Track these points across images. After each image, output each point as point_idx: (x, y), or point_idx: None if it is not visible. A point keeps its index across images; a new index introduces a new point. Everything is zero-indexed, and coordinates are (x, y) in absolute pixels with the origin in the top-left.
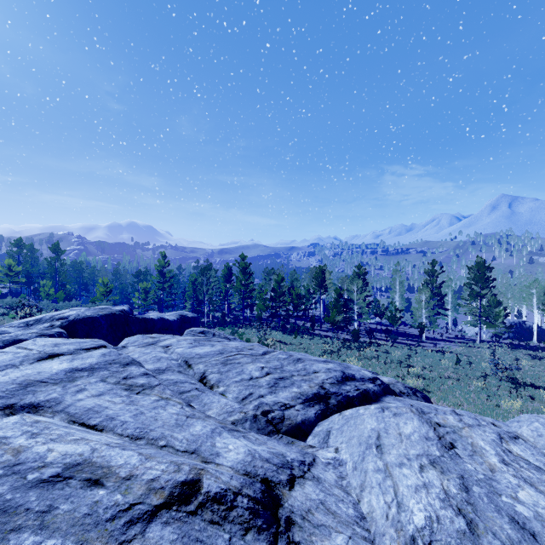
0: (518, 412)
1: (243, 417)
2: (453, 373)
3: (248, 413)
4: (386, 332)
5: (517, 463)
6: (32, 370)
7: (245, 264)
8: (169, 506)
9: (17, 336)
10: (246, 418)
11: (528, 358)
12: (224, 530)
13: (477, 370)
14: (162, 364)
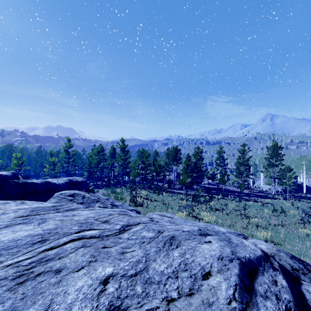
0: None
1: None
2: (276, 220)
3: None
4: (217, 189)
5: None
6: None
7: (124, 145)
8: None
9: None
10: None
11: None
12: None
13: (288, 216)
14: None
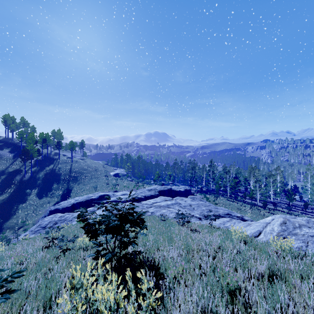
0: None
1: (200, 214)
2: None
3: (201, 214)
4: (288, 205)
5: (233, 223)
6: (166, 202)
7: (211, 166)
8: (191, 216)
9: (150, 194)
10: (200, 214)
11: None
12: (196, 218)
13: None
14: (185, 204)
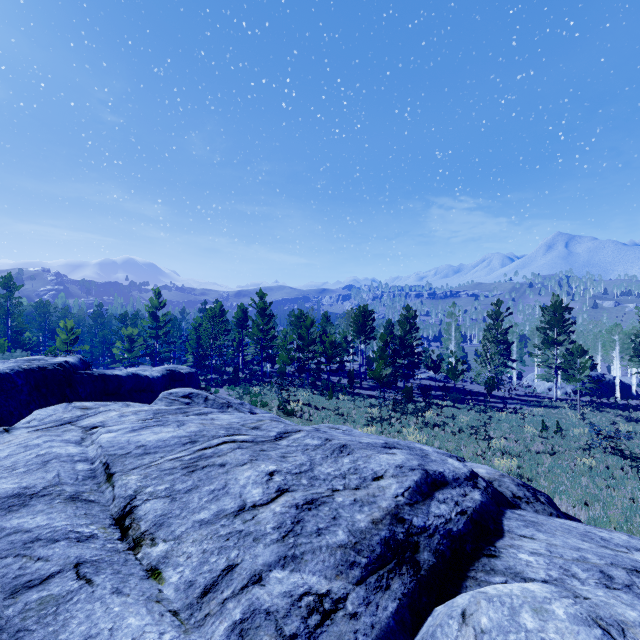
0: None
1: None
2: (543, 445)
3: None
4: (443, 390)
5: None
6: None
7: (264, 304)
8: None
9: None
10: None
11: (622, 421)
12: None
13: (569, 438)
14: (43, 475)
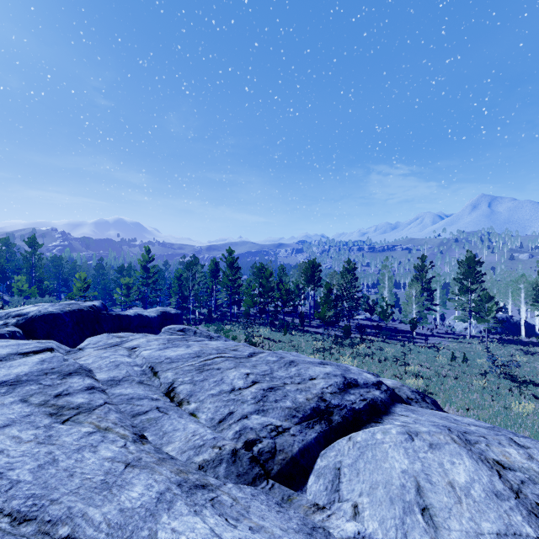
0: (535, 417)
1: (216, 456)
2: (450, 371)
3: (224, 448)
4: (376, 328)
5: None
6: None
7: (232, 258)
8: None
9: None
10: (221, 457)
11: (521, 354)
12: None
13: (473, 366)
14: (119, 371)
